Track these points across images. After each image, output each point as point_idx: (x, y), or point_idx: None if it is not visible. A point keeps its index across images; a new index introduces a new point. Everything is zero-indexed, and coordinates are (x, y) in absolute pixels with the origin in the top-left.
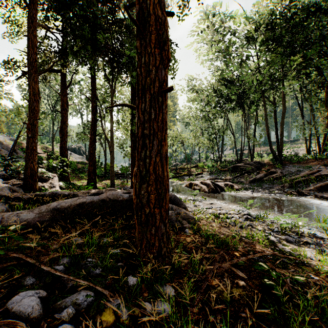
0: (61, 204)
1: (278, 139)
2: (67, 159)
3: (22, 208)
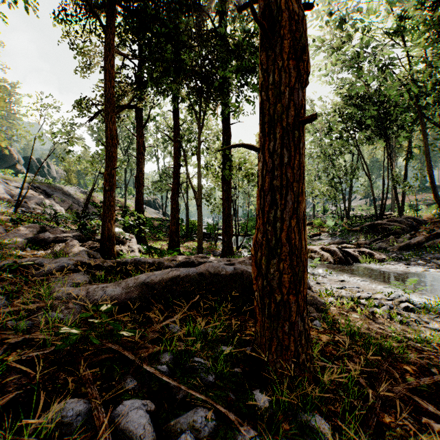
0: (151, 277)
1: None
2: (143, 215)
3: (103, 278)
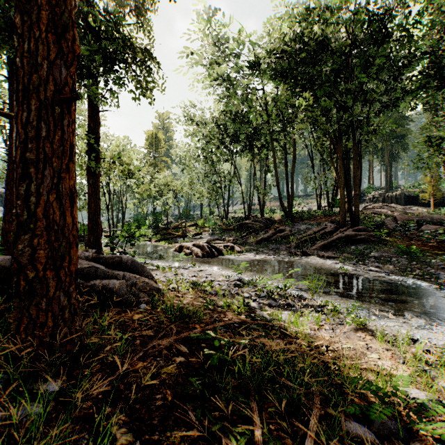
0: None
1: (288, 191)
2: None
3: None
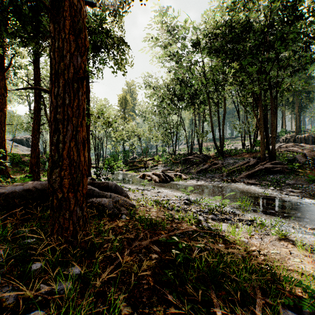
0: None
1: (220, 135)
2: (6, 150)
3: None
